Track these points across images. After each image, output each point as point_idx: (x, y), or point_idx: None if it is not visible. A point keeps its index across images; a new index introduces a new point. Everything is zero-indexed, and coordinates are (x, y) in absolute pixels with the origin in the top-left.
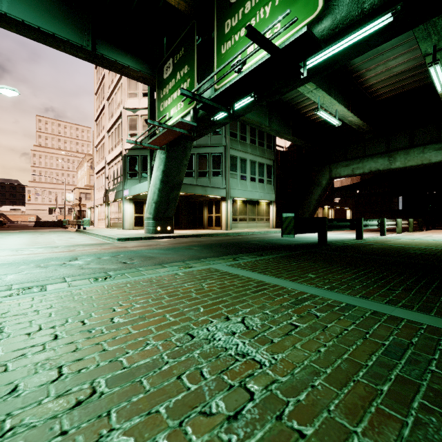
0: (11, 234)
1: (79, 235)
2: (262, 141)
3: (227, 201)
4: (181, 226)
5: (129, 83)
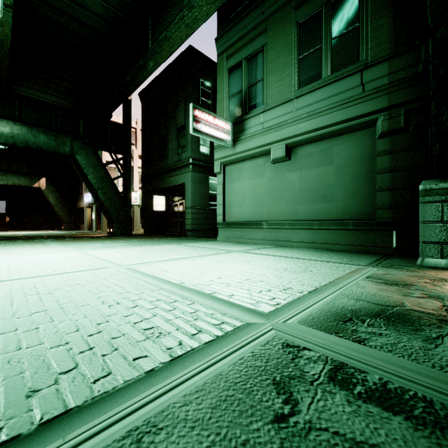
0: None
1: None
2: None
3: None
4: None
5: None
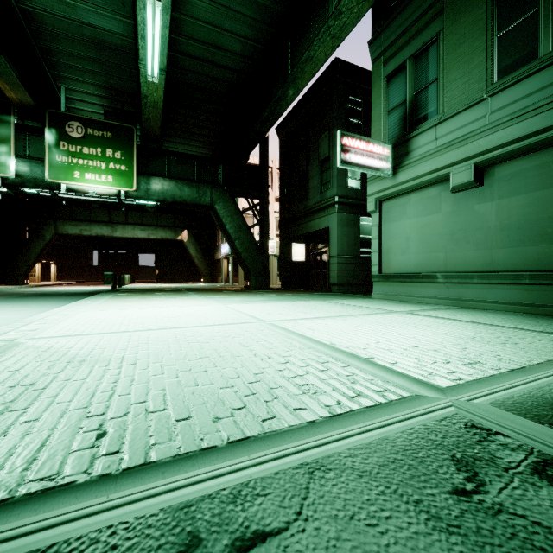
0: None
1: None
2: None
3: None
4: None
5: None
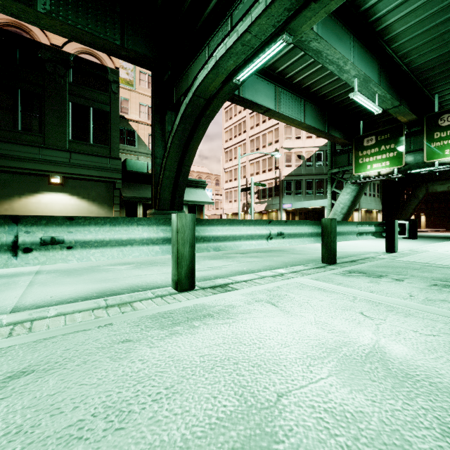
0: None
1: None
2: None
3: (359, 211)
4: None
5: (285, 130)
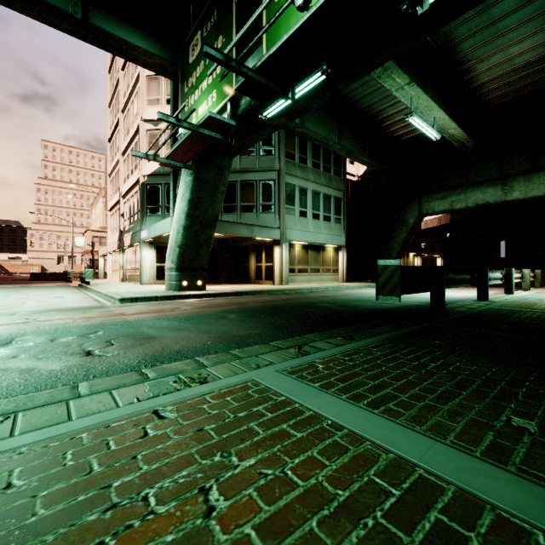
0: None
1: (74, 292)
2: (329, 165)
3: (282, 245)
4: (220, 280)
5: (149, 85)
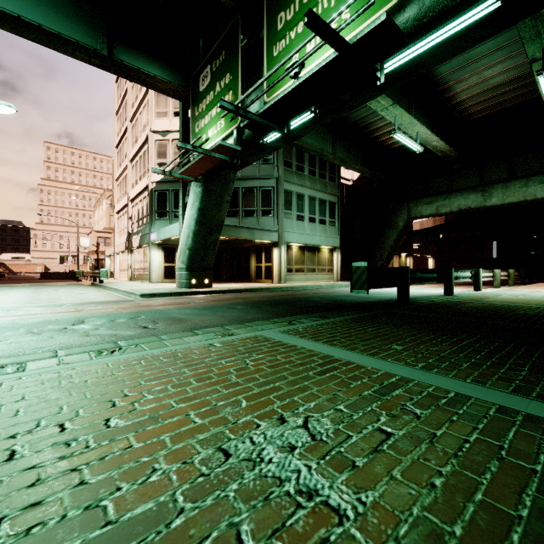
0: (8, 288)
1: (93, 289)
2: (324, 172)
3: (280, 247)
4: (222, 279)
5: (157, 99)
